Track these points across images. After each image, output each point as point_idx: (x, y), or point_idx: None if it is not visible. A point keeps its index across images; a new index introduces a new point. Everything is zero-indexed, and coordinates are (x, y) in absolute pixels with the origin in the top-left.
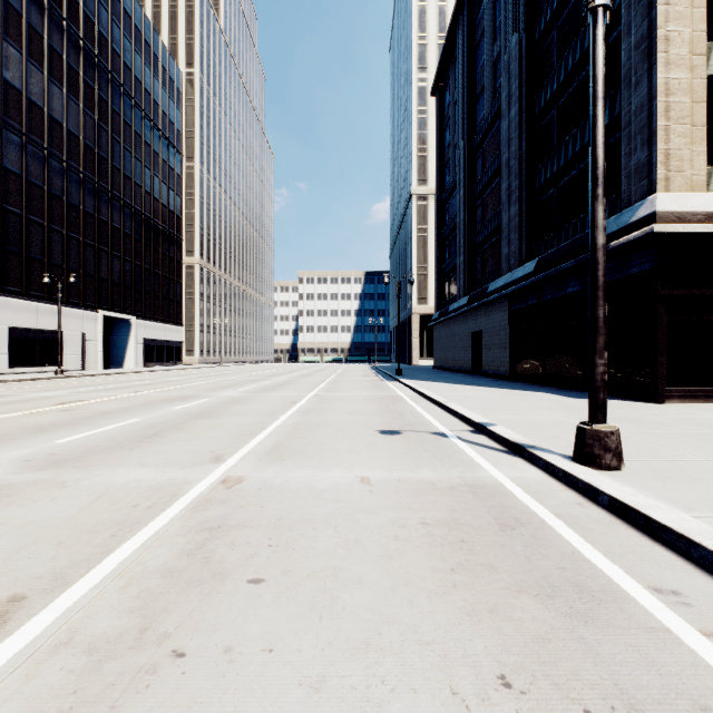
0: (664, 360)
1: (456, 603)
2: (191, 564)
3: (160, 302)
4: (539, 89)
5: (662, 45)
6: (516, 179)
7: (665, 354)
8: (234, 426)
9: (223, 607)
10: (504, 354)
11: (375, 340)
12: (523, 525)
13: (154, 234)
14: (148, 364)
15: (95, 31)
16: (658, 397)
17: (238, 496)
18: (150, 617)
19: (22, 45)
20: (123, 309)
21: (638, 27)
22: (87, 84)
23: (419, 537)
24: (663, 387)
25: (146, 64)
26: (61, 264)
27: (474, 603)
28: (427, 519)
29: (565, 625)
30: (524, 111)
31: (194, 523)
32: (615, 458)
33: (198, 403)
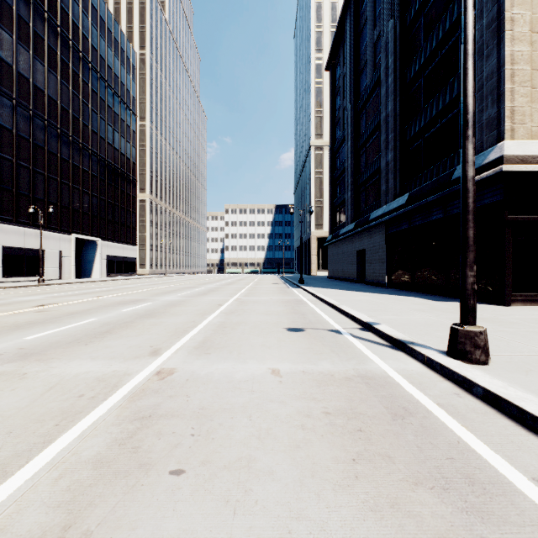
0: (510, 272)
1: (359, 496)
2: (120, 454)
3: (120, 227)
4: (410, 63)
5: (508, 24)
6: (392, 133)
7: (511, 267)
8: (171, 324)
9: (144, 501)
10: (382, 267)
11: (283, 256)
12: (411, 414)
13: (115, 176)
14: (110, 275)
15: (69, 21)
16: (506, 301)
17: (169, 386)
18: (76, 513)
19: (13, 30)
20: (91, 232)
21: (489, 11)
22: (63, 61)
23: (322, 426)
24: (509, 293)
25: (109, 46)
26: (43, 198)
27: (375, 496)
28: (328, 409)
29: (463, 522)
30: (398, 80)
31: (129, 412)
32: (483, 354)
33: (145, 306)
